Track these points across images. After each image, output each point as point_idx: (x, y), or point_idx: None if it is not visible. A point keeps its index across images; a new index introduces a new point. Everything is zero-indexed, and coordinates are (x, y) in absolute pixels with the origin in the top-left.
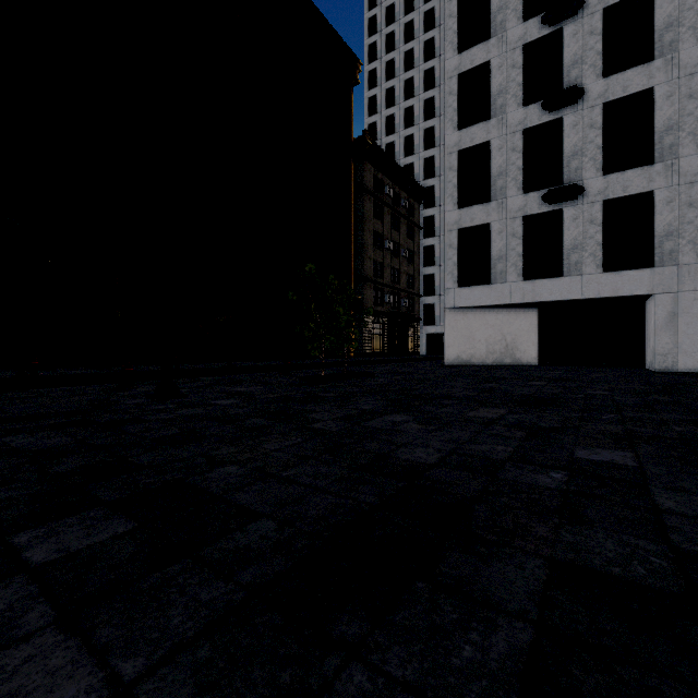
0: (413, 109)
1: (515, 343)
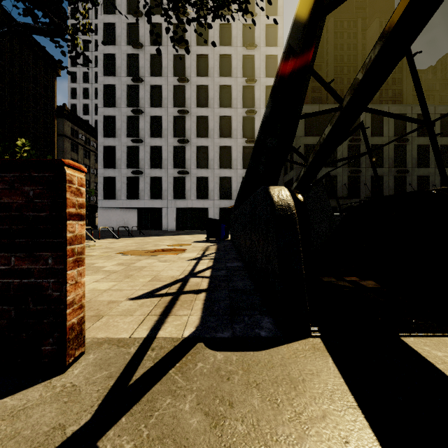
0: None
1: (128, 221)
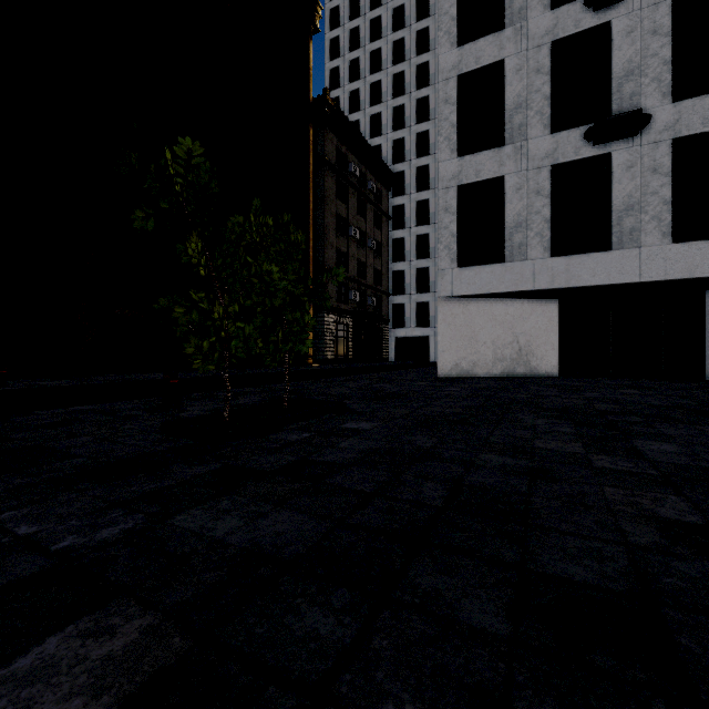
0: (381, 85)
1: (530, 346)
